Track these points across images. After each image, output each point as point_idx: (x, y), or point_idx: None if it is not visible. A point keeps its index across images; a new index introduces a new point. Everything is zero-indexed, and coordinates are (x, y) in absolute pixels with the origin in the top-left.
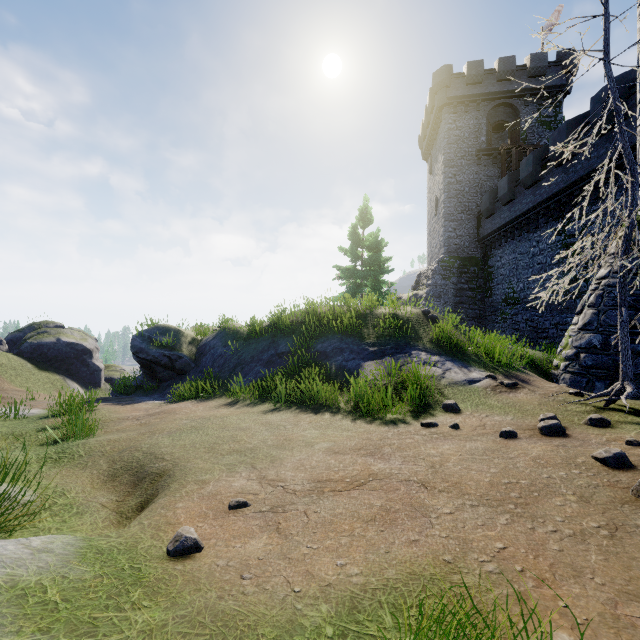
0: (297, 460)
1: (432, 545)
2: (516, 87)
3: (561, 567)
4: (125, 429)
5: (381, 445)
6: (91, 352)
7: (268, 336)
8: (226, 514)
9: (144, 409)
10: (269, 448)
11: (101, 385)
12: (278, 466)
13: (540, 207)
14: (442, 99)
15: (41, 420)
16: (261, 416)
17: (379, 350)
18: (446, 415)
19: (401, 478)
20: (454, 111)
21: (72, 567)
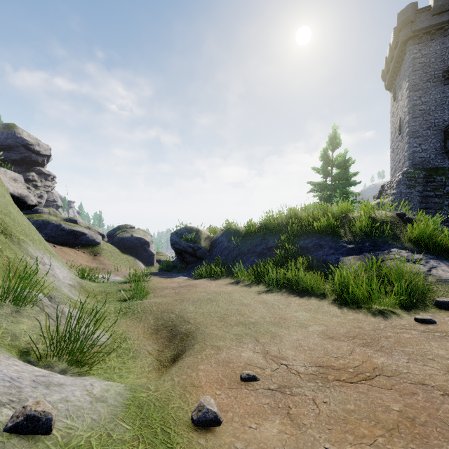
0: (294, 339)
1: None
2: None
3: None
4: (165, 295)
5: (376, 336)
6: (149, 243)
7: (260, 234)
8: (239, 385)
9: (177, 282)
10: (268, 324)
11: (154, 264)
12: (278, 343)
13: None
14: (407, 34)
15: (120, 284)
16: (258, 295)
17: (357, 247)
18: (441, 312)
19: (413, 379)
20: (419, 42)
21: (117, 422)
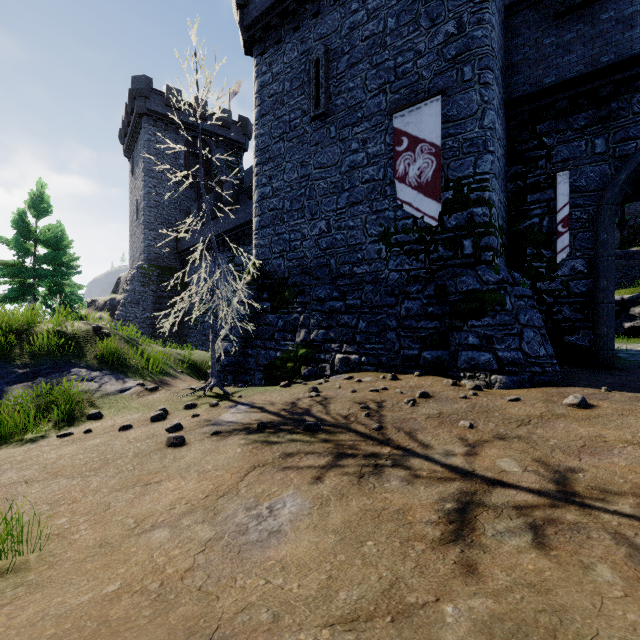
0: None
1: (8, 514)
2: (209, 128)
3: (91, 492)
4: None
5: (1, 465)
6: None
7: None
8: None
9: None
10: None
11: None
12: None
13: (219, 238)
14: (142, 107)
15: None
16: None
17: (32, 371)
18: (88, 423)
19: (7, 484)
20: (154, 124)
21: None
